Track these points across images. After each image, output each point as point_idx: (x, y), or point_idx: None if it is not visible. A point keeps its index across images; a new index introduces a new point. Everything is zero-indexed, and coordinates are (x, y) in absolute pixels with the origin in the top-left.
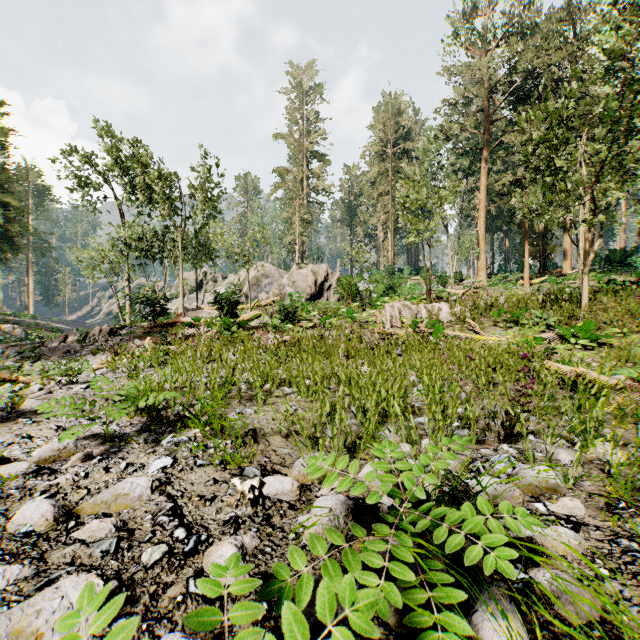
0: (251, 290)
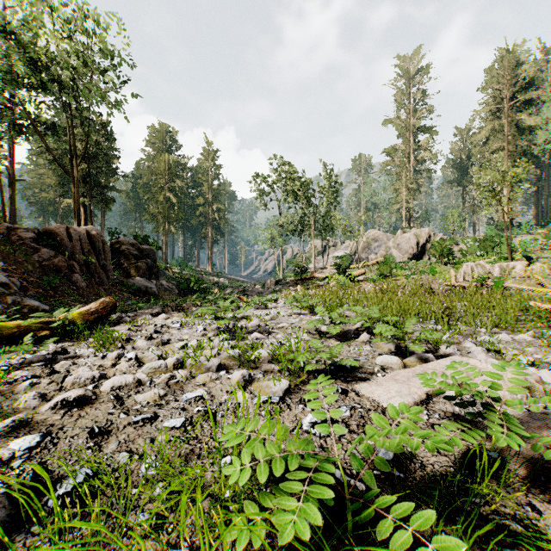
0: (363, 252)
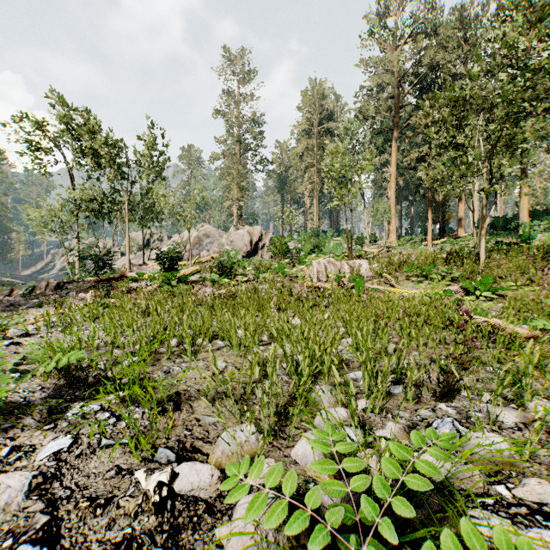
0: (194, 248)
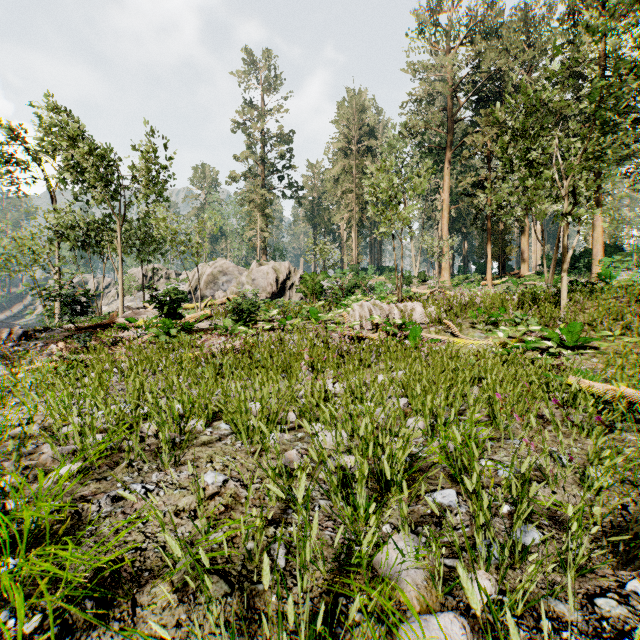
0: (207, 288)
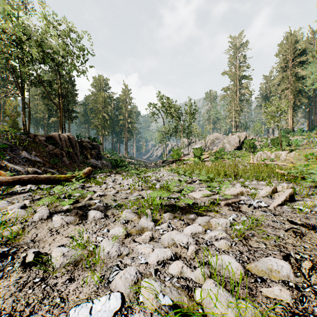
0: (210, 145)
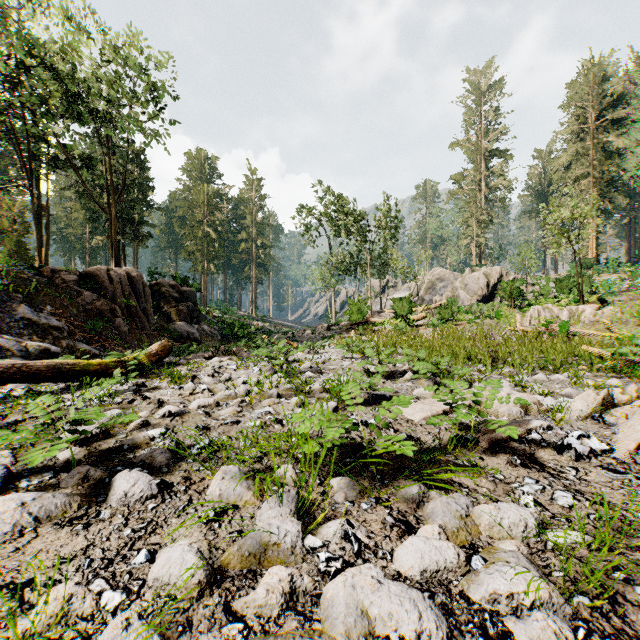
0: (426, 293)
